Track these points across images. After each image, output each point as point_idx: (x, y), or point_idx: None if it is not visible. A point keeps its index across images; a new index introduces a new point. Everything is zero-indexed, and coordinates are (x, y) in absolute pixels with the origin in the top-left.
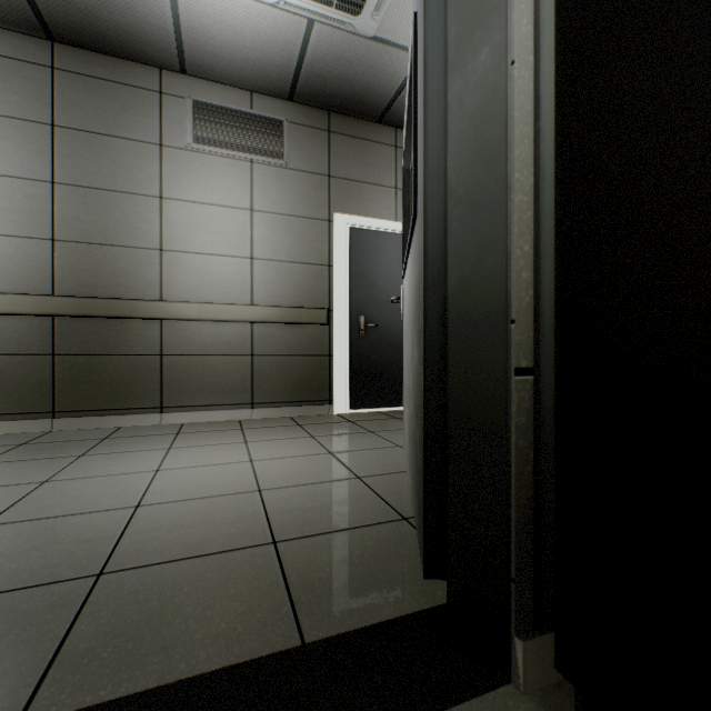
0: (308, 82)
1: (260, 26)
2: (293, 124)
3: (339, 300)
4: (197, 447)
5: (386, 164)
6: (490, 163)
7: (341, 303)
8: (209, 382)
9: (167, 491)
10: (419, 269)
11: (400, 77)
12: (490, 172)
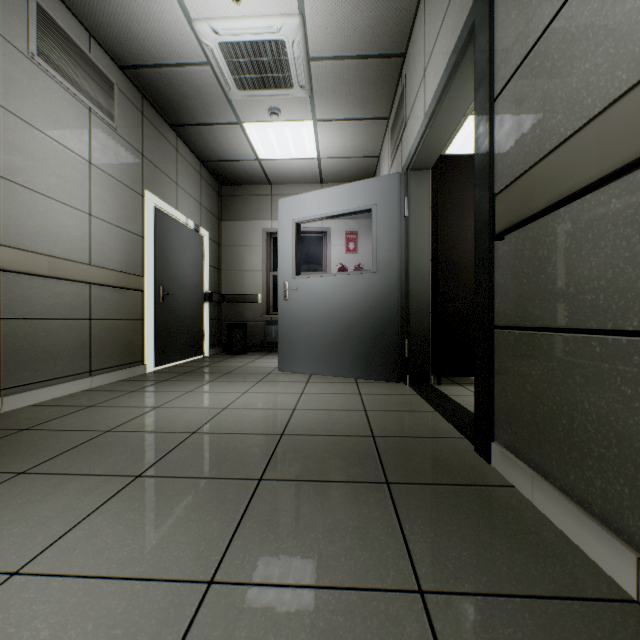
0: (156, 75)
1: (172, 32)
2: (121, 92)
3: (150, 270)
4: (173, 401)
5: (173, 162)
6: (425, 278)
7: (151, 273)
8: (52, 352)
9: (277, 405)
10: (385, 292)
11: (217, 120)
12: (425, 280)
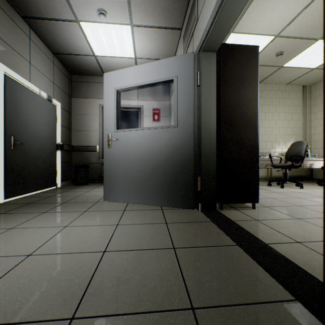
0: None
1: None
2: None
3: None
4: None
5: (25, 45)
6: (212, 132)
7: (0, 125)
8: None
9: (89, 246)
10: (183, 142)
11: (59, 16)
12: (212, 133)
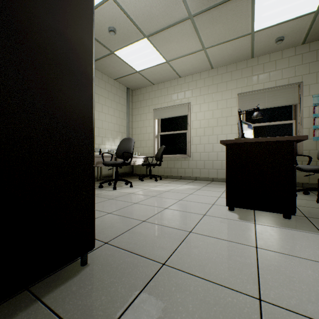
0: None
1: None
2: None
3: None
4: None
5: None
6: None
7: None
8: None
9: None
10: None
11: None
12: None
